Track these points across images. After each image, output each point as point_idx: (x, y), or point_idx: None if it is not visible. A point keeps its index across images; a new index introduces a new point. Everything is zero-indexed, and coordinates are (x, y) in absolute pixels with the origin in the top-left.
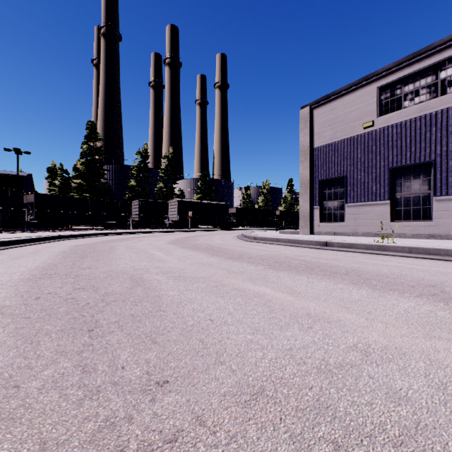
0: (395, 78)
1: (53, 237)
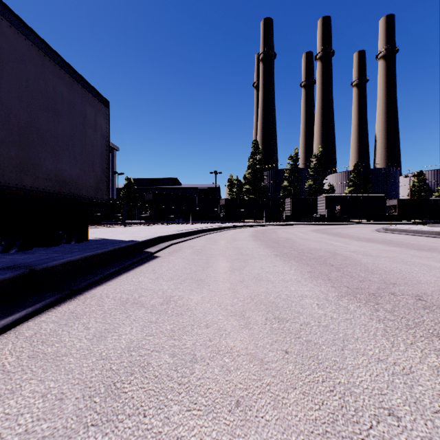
0: None
1: (241, 226)
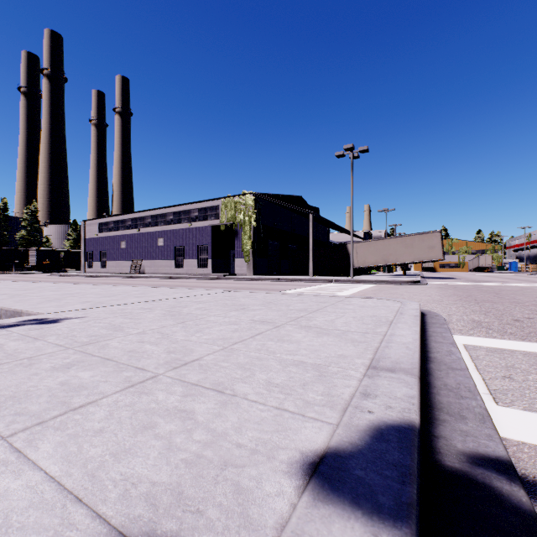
0: (101, 222)
1: None
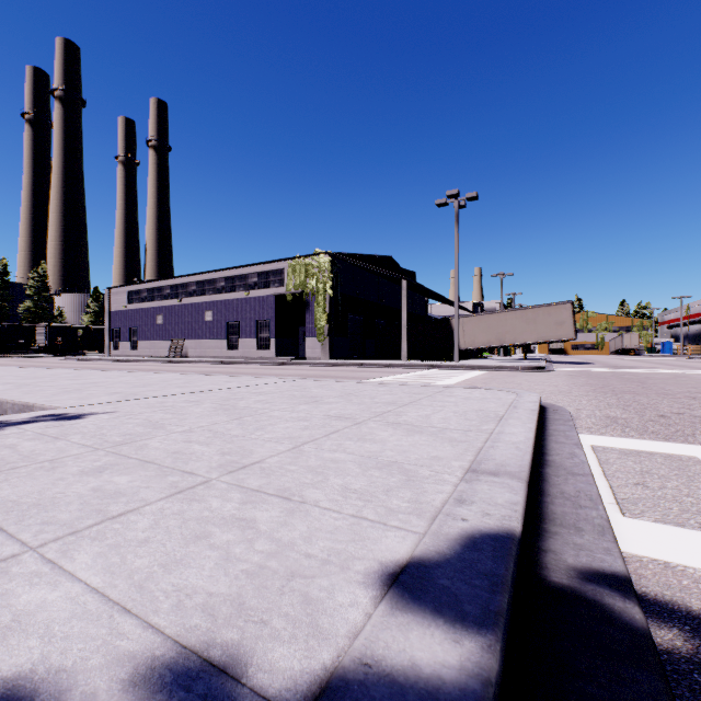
0: (131, 290)
1: None
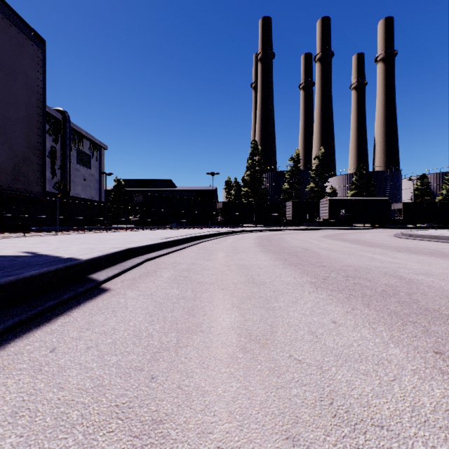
0: None
1: (241, 231)
